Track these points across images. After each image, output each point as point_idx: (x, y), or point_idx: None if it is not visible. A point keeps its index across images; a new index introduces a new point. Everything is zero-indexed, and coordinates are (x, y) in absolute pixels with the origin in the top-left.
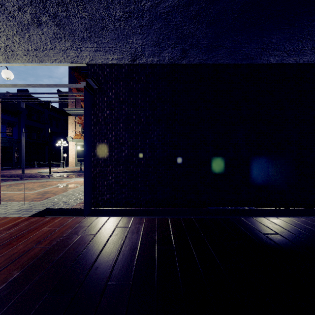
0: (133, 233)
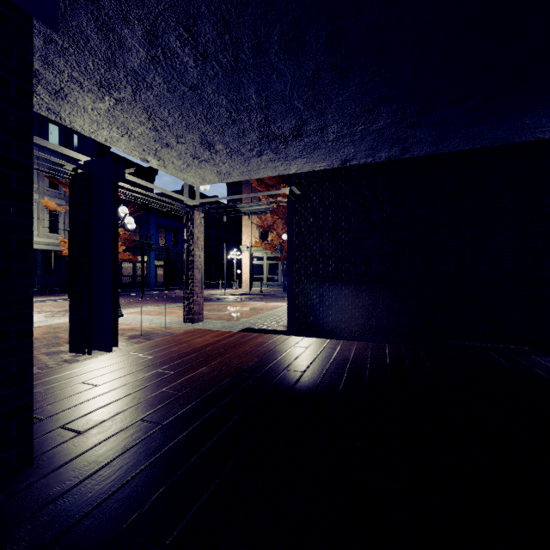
0: (344, 350)
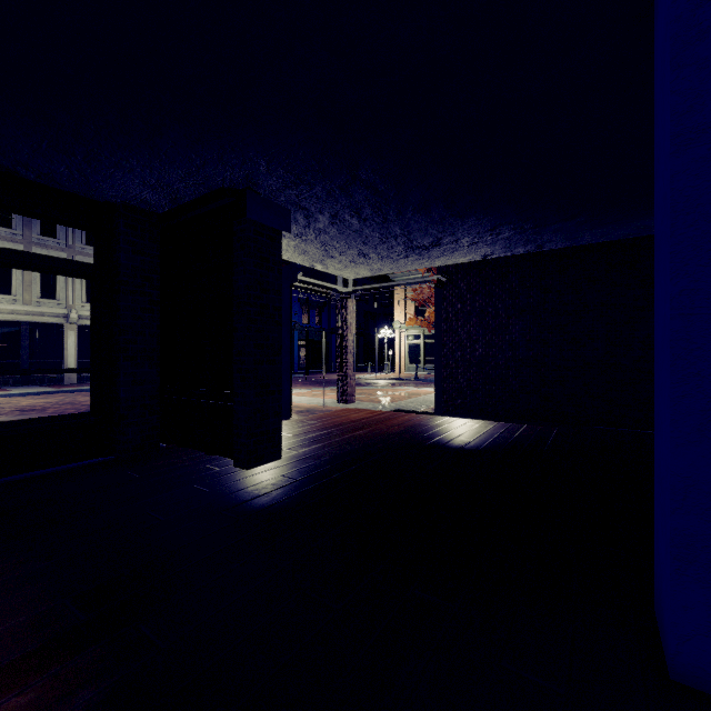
0: (481, 427)
